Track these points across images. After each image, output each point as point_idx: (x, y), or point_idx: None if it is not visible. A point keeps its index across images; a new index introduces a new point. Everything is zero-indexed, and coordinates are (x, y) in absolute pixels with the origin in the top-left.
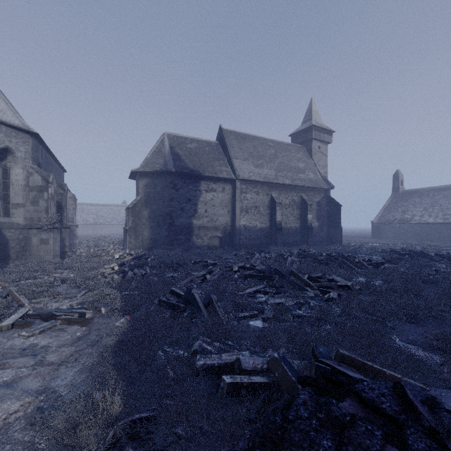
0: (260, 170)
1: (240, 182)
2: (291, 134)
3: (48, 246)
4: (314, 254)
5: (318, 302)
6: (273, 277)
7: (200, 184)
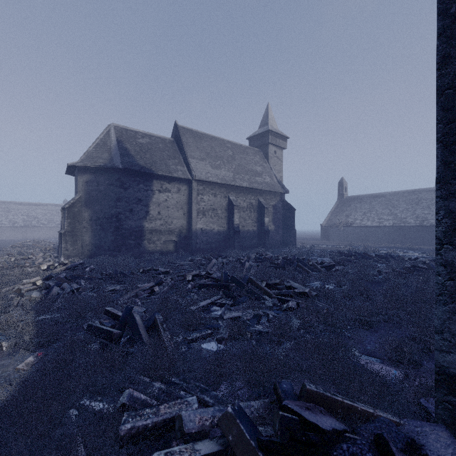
0: (218, 171)
1: (197, 182)
2: (248, 138)
3: None
4: (271, 258)
5: (276, 313)
6: (230, 286)
7: (152, 184)
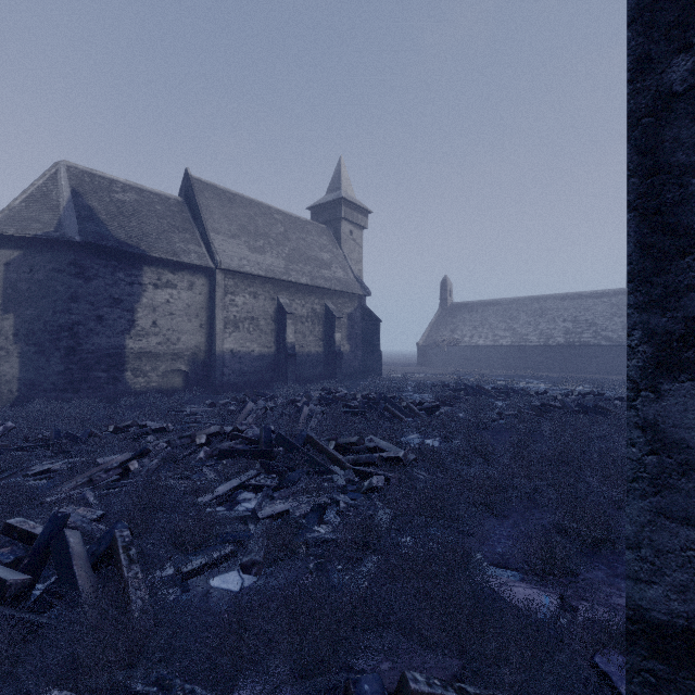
0: (260, 257)
1: (224, 274)
2: (311, 207)
3: None
4: (345, 397)
5: (352, 498)
6: (274, 452)
7: (142, 273)
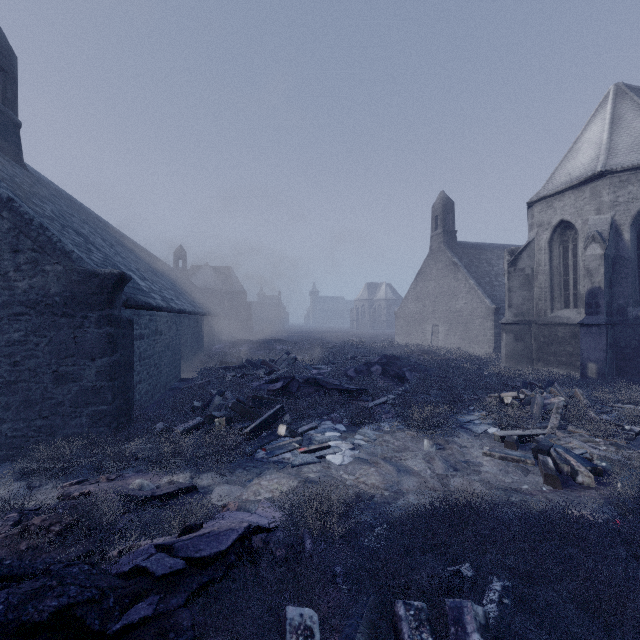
0: None
1: None
2: None
3: None
4: None
5: None
6: None
7: None
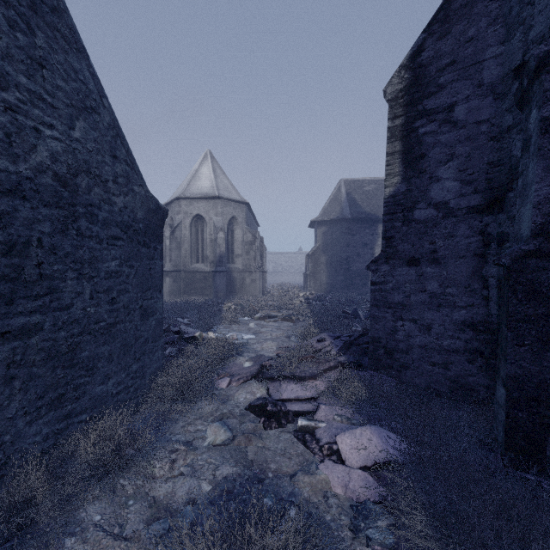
0: None
1: None
2: None
3: (255, 284)
4: None
5: None
6: None
7: (377, 228)
